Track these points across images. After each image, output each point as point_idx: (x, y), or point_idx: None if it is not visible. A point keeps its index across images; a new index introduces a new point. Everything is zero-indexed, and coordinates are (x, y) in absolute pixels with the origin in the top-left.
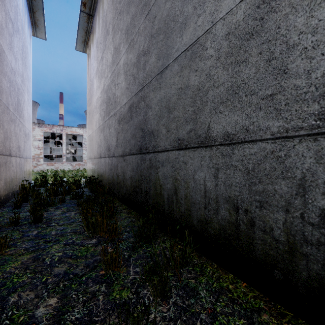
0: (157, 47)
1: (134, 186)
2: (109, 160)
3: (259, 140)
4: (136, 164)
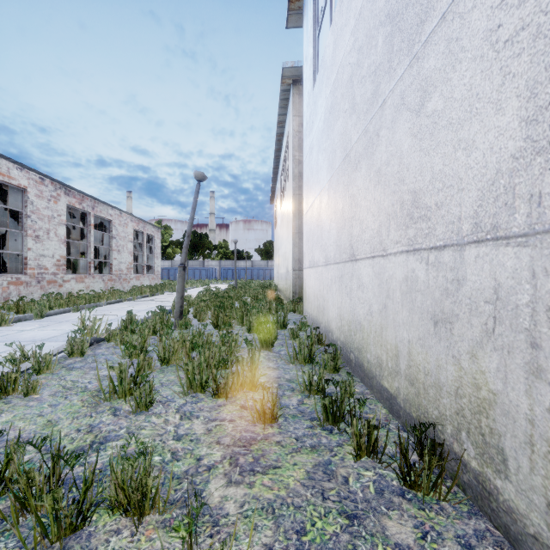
0: None
1: None
2: None
3: None
4: None
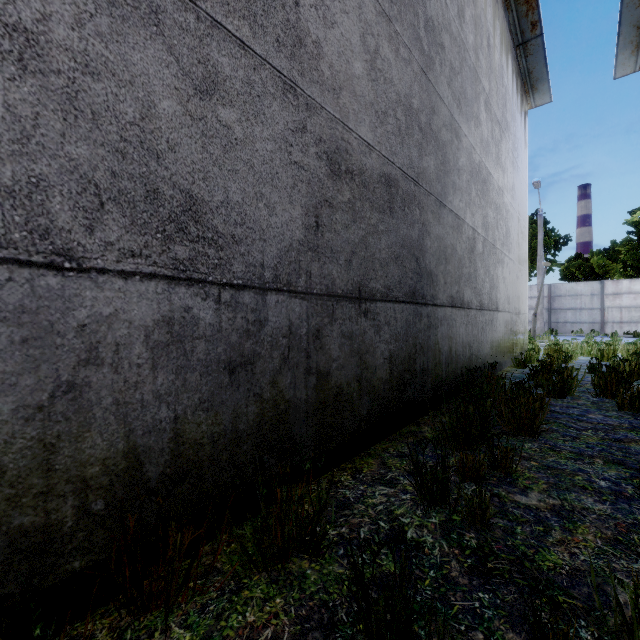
0: (436, 159)
1: (401, 372)
2: (215, 307)
3: (473, 308)
4: (406, 323)
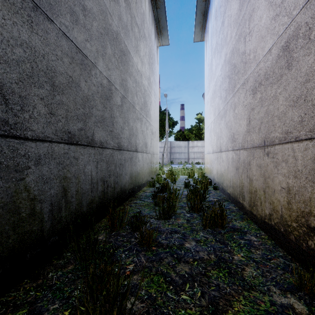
0: None
1: None
2: None
3: (109, 148)
4: None
